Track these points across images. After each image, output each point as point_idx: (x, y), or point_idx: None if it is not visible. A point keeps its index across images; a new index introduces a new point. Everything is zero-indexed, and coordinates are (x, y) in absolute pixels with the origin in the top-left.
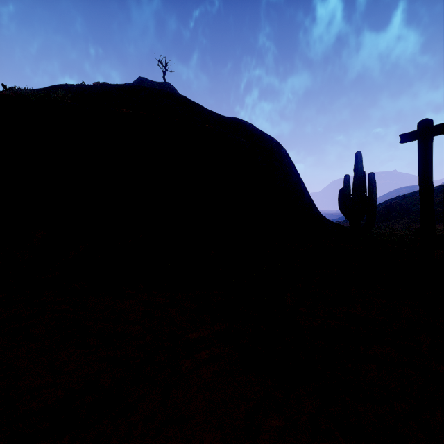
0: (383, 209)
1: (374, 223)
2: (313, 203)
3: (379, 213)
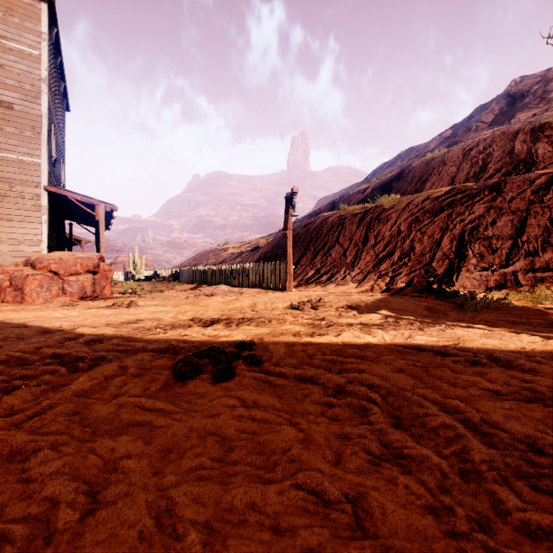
0: None
1: None
2: None
3: None
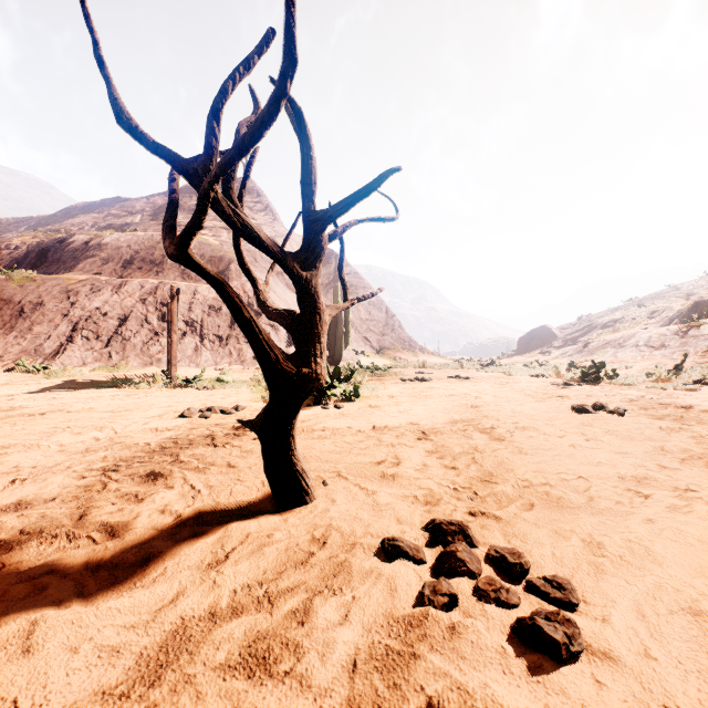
0: (526, 336)
1: (340, 354)
2: (276, 336)
3: (520, 341)
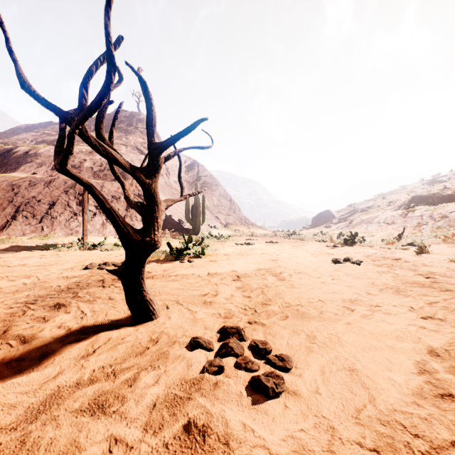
0: (316, 216)
1: (199, 227)
2: None
3: (313, 219)
